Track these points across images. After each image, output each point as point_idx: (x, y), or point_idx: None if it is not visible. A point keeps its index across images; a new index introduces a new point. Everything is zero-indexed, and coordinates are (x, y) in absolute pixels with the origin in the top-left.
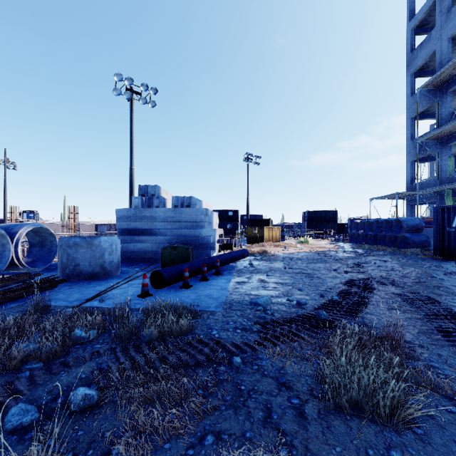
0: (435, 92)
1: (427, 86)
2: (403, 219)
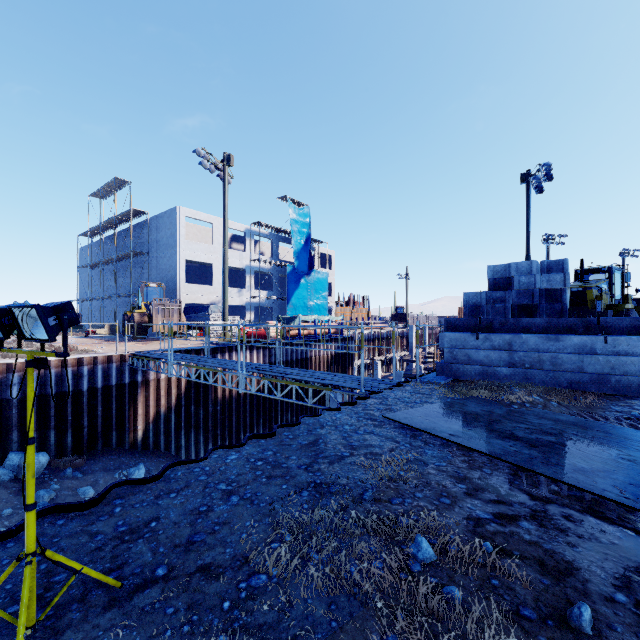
0: None
1: None
2: None
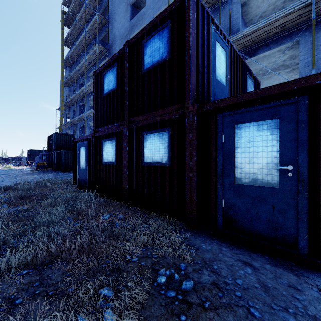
0: (64, 112)
1: (59, 110)
2: None
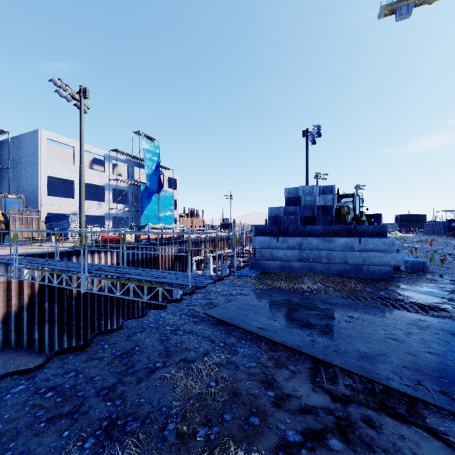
0: None
1: None
2: (443, 223)
